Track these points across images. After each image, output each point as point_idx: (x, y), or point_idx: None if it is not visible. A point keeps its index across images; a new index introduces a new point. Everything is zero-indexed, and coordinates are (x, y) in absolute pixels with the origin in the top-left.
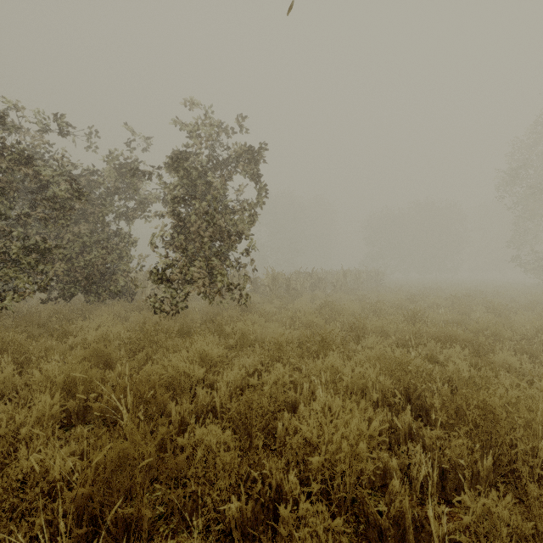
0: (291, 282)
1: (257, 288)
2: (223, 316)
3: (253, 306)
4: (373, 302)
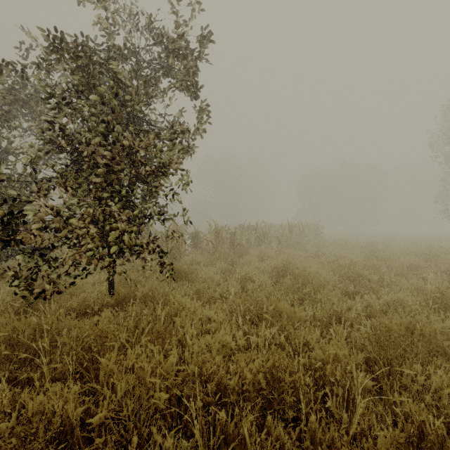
0: (236, 237)
1: (199, 243)
2: (136, 297)
3: (189, 272)
4: (330, 260)
